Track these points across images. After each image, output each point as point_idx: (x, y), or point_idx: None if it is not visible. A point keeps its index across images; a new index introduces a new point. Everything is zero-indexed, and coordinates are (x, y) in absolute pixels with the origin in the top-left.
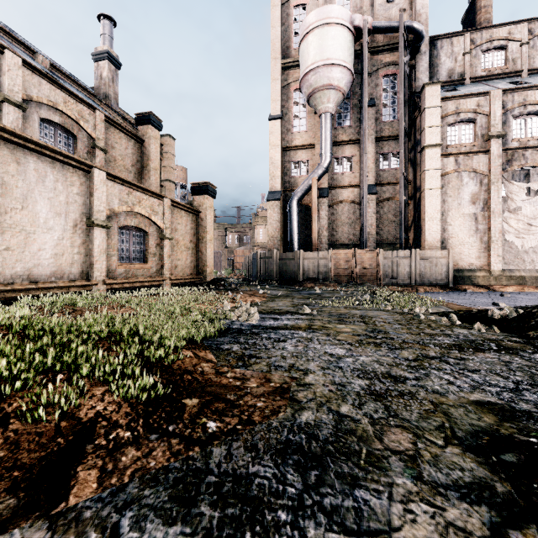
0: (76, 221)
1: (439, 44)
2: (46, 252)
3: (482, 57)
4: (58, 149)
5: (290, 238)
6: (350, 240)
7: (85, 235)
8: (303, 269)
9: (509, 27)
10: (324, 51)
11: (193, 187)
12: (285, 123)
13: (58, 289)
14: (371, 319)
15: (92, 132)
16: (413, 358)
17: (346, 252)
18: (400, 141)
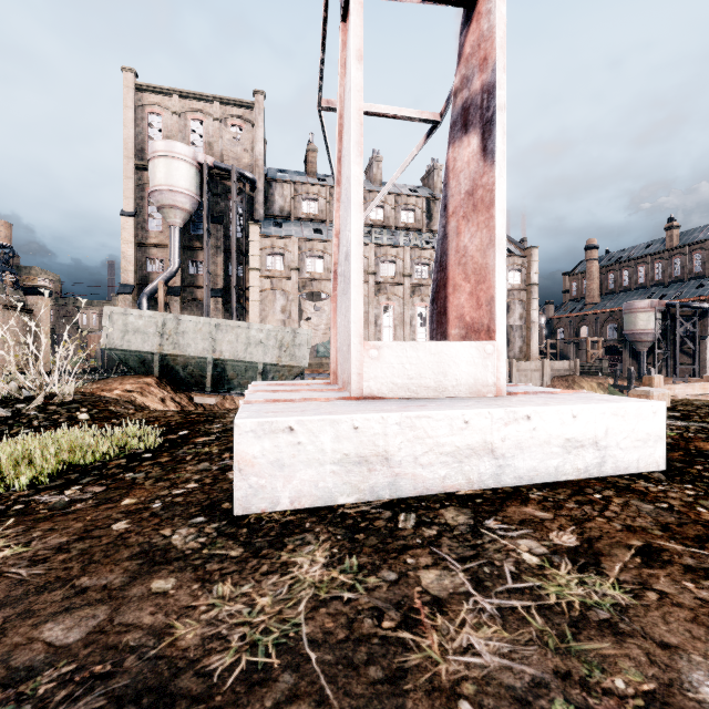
0: None
1: (274, 186)
2: None
3: (303, 203)
4: None
5: None
6: None
7: None
8: None
9: (319, 187)
10: (168, 178)
11: (26, 288)
12: (140, 221)
13: None
14: None
15: None
16: None
17: None
18: (233, 262)
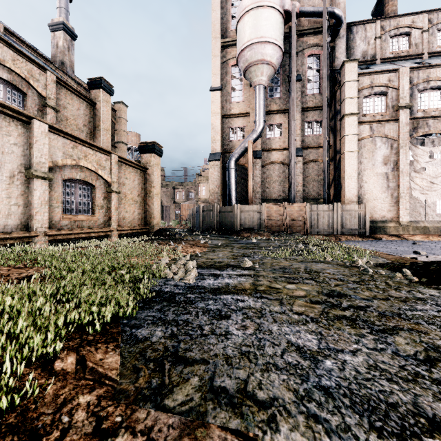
0: (14, 172)
1: (354, 30)
2: None
3: (390, 42)
4: None
5: (228, 193)
6: (279, 196)
7: (24, 187)
8: (240, 220)
9: (413, 16)
10: (258, 30)
11: (141, 145)
12: (224, 94)
13: None
14: (319, 275)
15: (43, 91)
16: (424, 356)
17: (278, 206)
18: (323, 110)
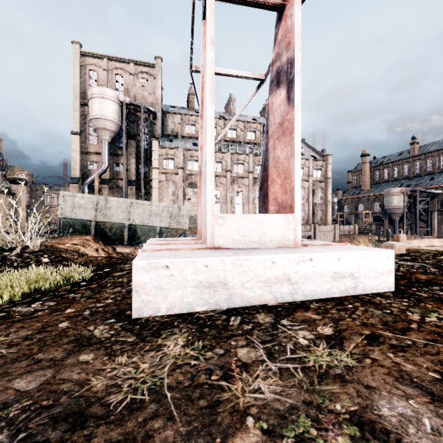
0: None
1: (168, 116)
2: None
3: (186, 127)
4: None
5: None
6: None
7: None
8: None
9: (196, 117)
10: (101, 111)
11: (11, 179)
12: (83, 137)
13: None
14: None
15: None
16: None
17: None
18: (142, 163)
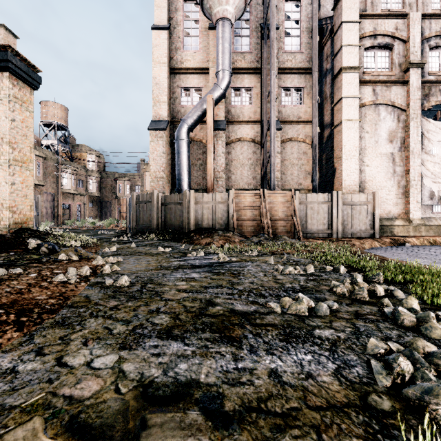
0: None
1: None
2: None
3: None
4: None
5: (178, 177)
6: (249, 185)
7: None
8: (195, 217)
9: None
10: None
11: None
12: (173, 39)
13: None
14: None
15: None
16: None
17: (253, 194)
18: (314, 60)
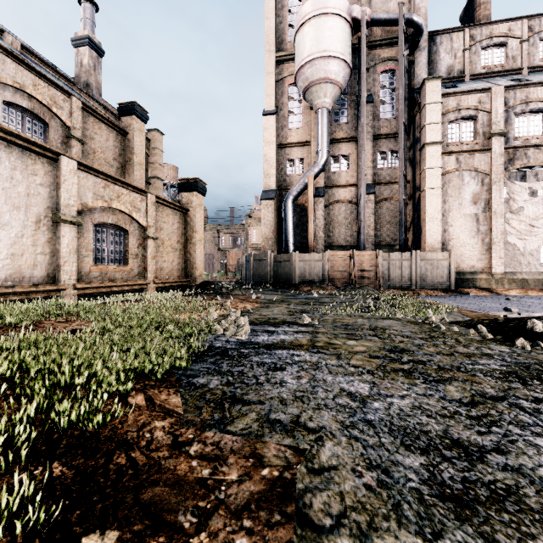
0: (40, 216)
1: (438, 40)
2: (0, 252)
3: (481, 54)
4: (15, 130)
5: (285, 239)
6: (347, 242)
7: (51, 233)
8: (299, 271)
9: (509, 23)
10: (320, 43)
11: (181, 183)
12: (280, 119)
13: (15, 295)
14: (384, 332)
15: (67, 120)
16: (468, 400)
17: (344, 254)
18: (400, 138)
